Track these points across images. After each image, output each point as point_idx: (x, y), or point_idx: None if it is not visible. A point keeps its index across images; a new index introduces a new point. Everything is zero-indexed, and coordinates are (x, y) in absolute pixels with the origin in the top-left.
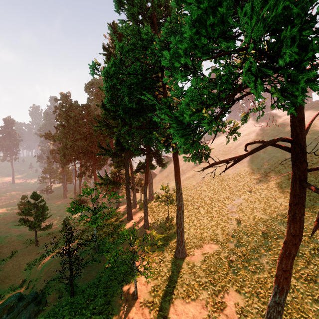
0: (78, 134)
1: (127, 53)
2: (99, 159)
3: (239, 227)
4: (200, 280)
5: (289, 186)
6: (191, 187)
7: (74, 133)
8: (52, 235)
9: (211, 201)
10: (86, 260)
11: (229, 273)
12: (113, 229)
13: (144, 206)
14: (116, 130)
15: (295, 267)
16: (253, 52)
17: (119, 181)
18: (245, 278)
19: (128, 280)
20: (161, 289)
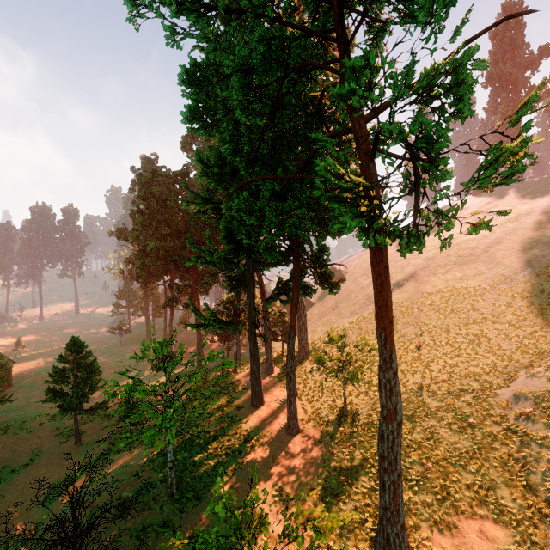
0: (166, 228)
1: None
2: (204, 274)
3: None
4: None
5: None
6: None
7: (160, 226)
8: (109, 421)
9: (448, 374)
10: (146, 519)
11: None
12: (220, 427)
13: (289, 382)
14: (225, 207)
15: None
16: None
17: (240, 317)
18: None
19: None
20: None
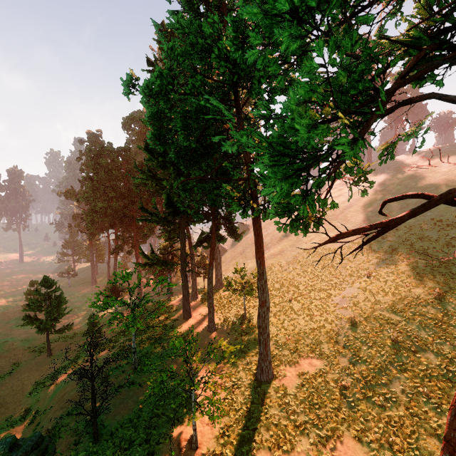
0: (112, 191)
1: (181, 58)
2: (143, 228)
3: (354, 331)
4: (296, 418)
5: (429, 268)
6: (278, 269)
7: (106, 190)
8: (72, 340)
9: (308, 291)
10: (120, 382)
11: (342, 408)
12: (162, 332)
13: (209, 298)
14: (166, 184)
15: (450, 400)
16: (424, 11)
17: (172, 259)
18: (369, 417)
19: (184, 416)
20: (235, 433)
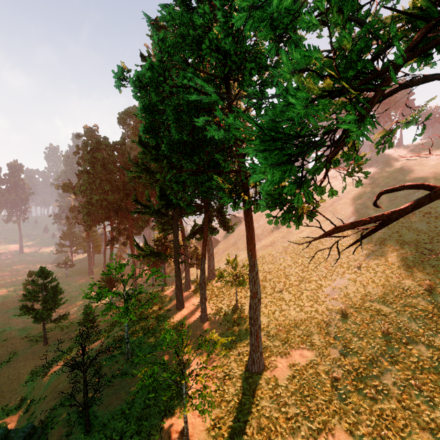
0: (107, 184)
1: (172, 50)
2: (138, 220)
3: (345, 323)
4: (287, 410)
5: (419, 260)
6: (270, 260)
7: (102, 183)
8: (68, 329)
9: (299, 282)
10: (113, 372)
11: (333, 400)
12: (156, 322)
13: (201, 289)
14: (159, 176)
15: None
16: None
17: (166, 251)
18: (361, 410)
19: (175, 407)
20: (226, 425)
